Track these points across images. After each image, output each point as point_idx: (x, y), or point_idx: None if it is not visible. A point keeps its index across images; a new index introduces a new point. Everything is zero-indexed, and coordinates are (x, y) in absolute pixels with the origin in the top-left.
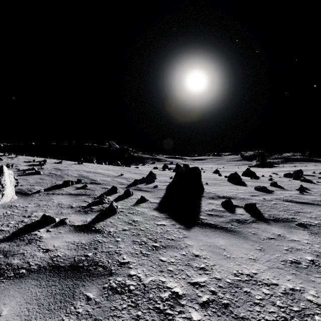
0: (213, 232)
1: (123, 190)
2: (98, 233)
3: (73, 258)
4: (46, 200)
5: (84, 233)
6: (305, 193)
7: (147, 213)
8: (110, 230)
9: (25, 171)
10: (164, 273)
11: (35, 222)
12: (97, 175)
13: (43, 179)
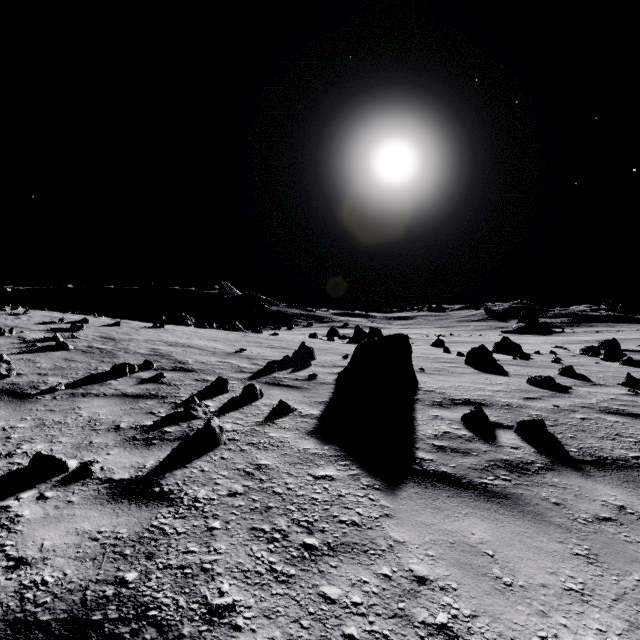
0: (455, 499)
1: (242, 386)
2: (165, 504)
3: (81, 591)
4: (64, 411)
5: (129, 504)
6: None
7: (292, 445)
8: (197, 494)
9: (38, 342)
10: None
11: (18, 472)
12: (189, 351)
13: (72, 361)
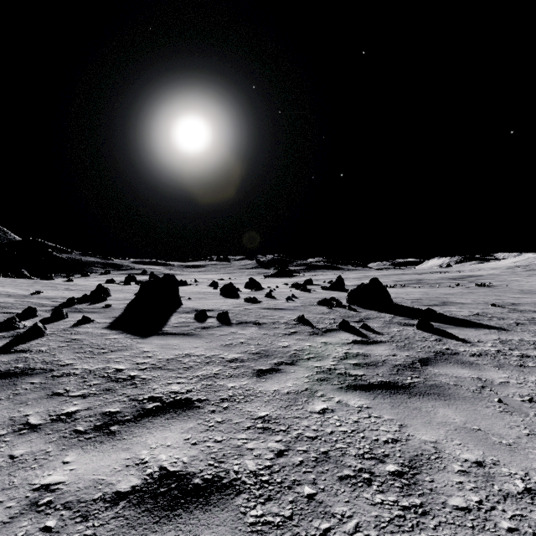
0: (172, 337)
1: (48, 314)
2: (22, 353)
3: None
4: None
5: None
6: (291, 301)
7: (93, 332)
8: (40, 349)
9: None
10: (111, 363)
11: None
12: None
13: None
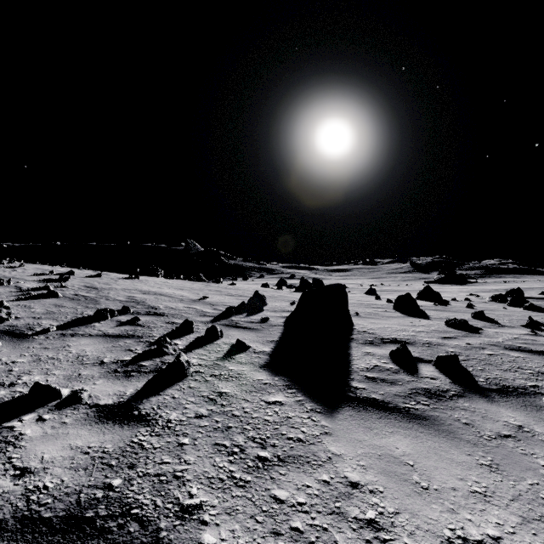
0: (383, 420)
1: (205, 328)
2: (143, 424)
3: (76, 494)
4: (56, 349)
5: (113, 425)
6: (541, 332)
7: (248, 377)
8: (169, 417)
9: (32, 291)
10: (282, 540)
11: (20, 399)
12: (160, 298)
13: (61, 307)
